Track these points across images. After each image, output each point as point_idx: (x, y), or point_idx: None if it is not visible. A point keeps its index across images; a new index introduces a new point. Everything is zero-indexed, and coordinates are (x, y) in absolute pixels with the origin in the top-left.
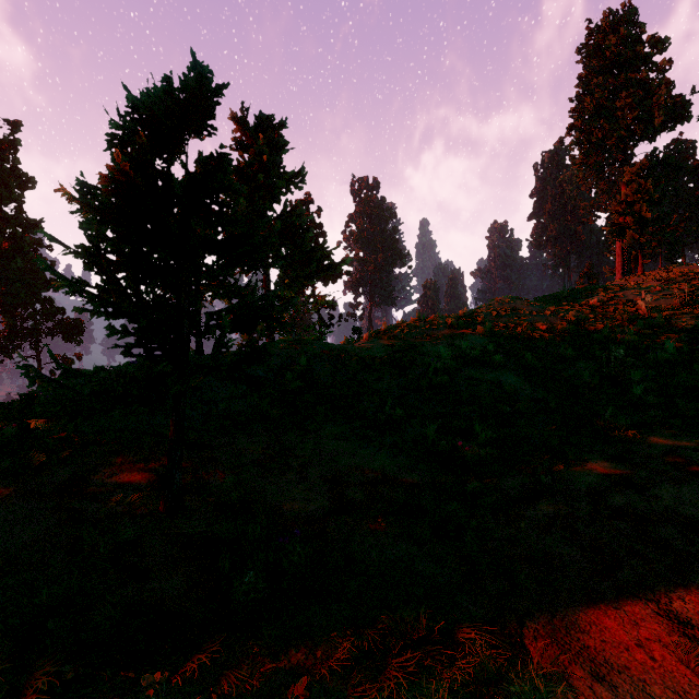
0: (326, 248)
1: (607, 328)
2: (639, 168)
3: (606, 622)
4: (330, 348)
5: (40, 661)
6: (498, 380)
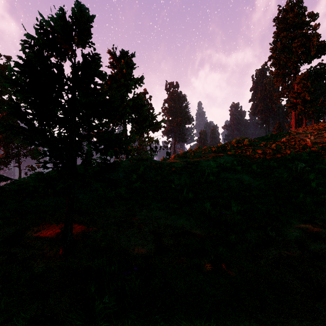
0: (153, 114)
1: (293, 152)
2: (304, 76)
3: None
4: (155, 163)
5: None
6: (240, 179)
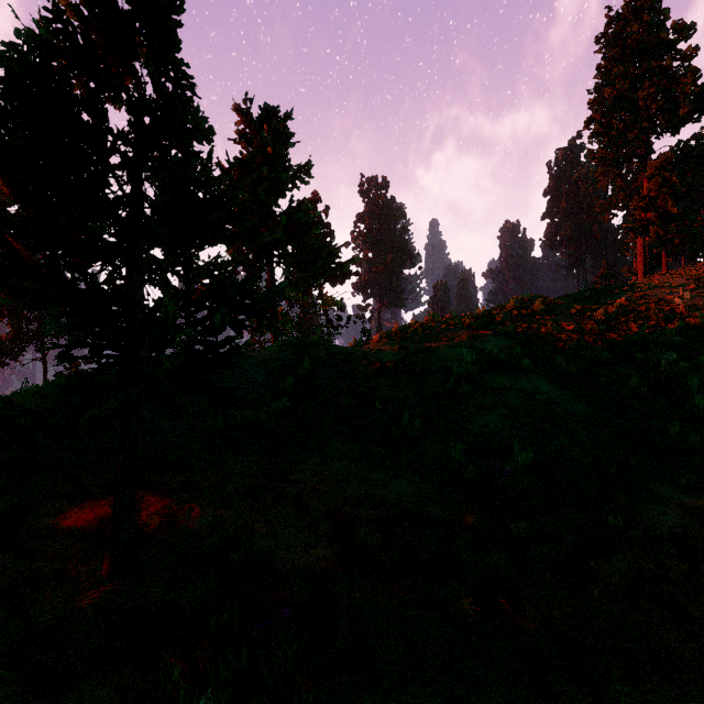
0: (333, 246)
1: (645, 328)
2: (663, 161)
3: None
4: (337, 351)
5: None
6: (530, 388)
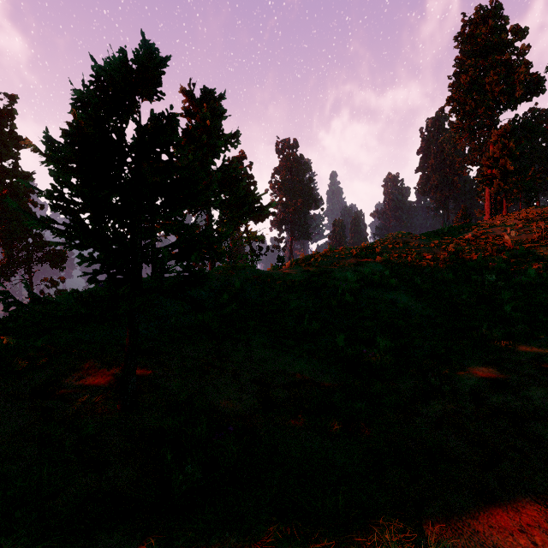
0: (256, 194)
1: (481, 257)
2: (504, 131)
3: (492, 508)
4: (259, 274)
5: (9, 544)
6: (394, 299)
